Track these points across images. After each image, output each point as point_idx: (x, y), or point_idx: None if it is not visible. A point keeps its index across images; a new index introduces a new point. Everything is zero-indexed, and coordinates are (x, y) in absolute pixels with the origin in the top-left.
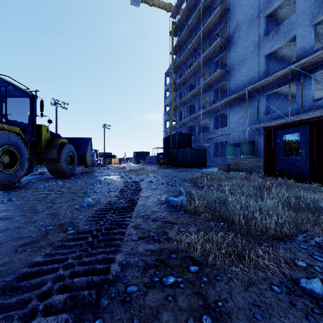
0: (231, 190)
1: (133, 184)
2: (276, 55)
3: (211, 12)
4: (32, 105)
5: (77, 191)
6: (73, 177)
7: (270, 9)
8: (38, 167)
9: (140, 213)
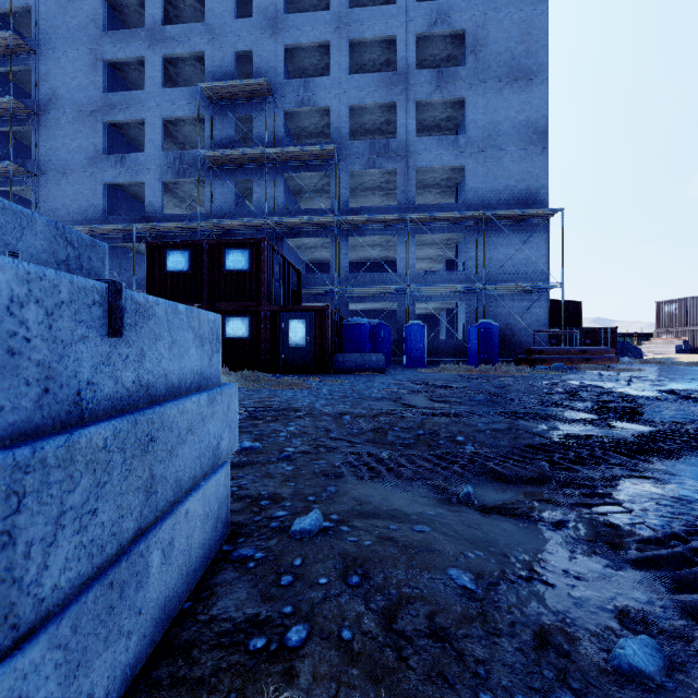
0: None
1: None
2: (124, 189)
3: None
4: None
5: None
6: None
7: (112, 119)
8: None
9: None
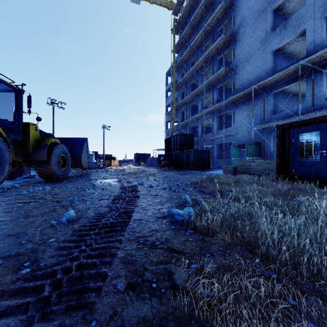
0: (246, 198)
1: (131, 189)
2: (283, 51)
3: (215, 8)
4: (18, 101)
5: (63, 198)
6: (66, 181)
7: (277, 2)
8: (32, 169)
9: (134, 233)
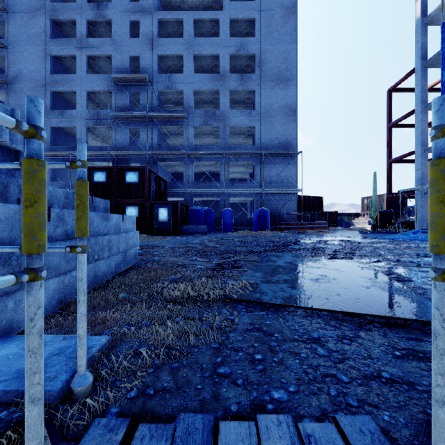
0: None
1: None
2: (62, 129)
3: None
4: None
5: None
6: None
7: (56, 89)
8: None
9: None
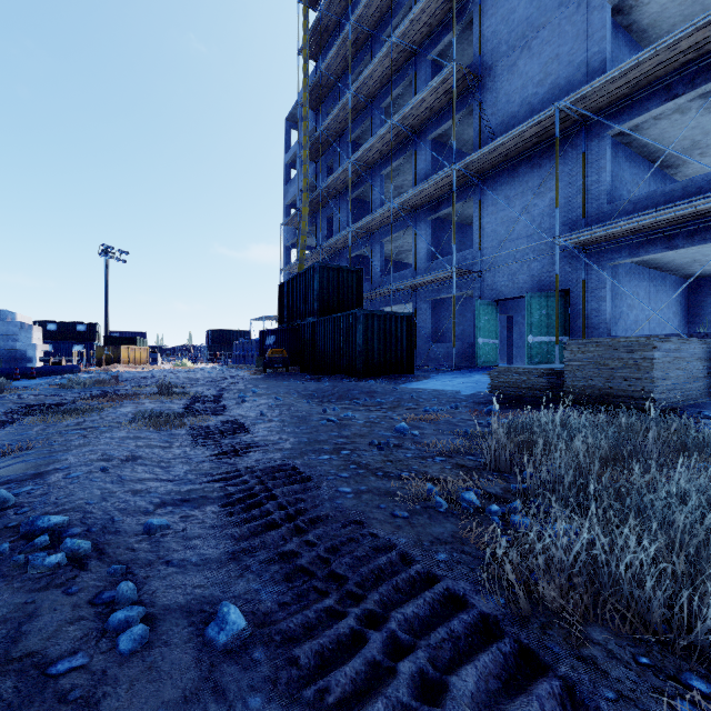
0: None
1: None
2: (631, 18)
3: None
4: None
5: None
6: None
7: None
8: None
9: None
